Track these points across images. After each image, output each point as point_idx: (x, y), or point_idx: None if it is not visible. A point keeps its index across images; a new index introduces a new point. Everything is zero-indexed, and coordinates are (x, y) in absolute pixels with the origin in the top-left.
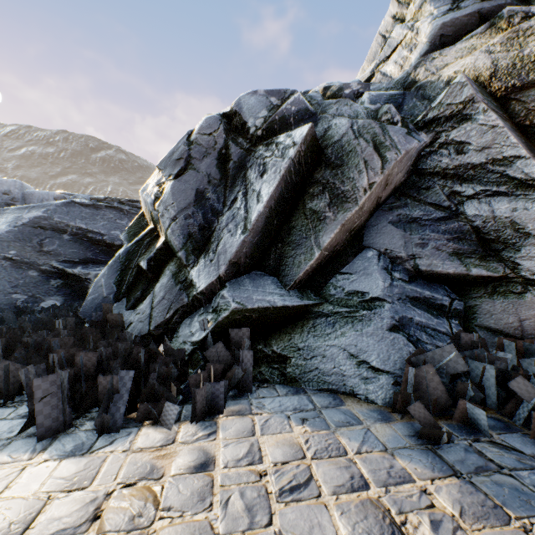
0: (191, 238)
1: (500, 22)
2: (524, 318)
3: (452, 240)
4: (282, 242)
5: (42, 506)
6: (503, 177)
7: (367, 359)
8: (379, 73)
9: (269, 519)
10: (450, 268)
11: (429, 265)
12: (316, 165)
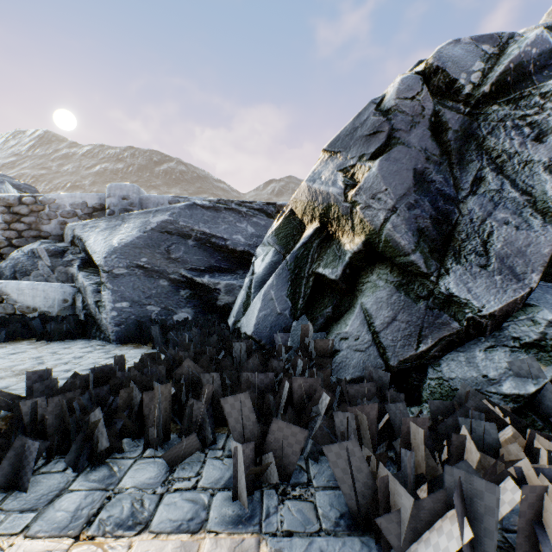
0: (423, 236)
1: None
2: None
3: None
4: None
5: None
6: None
7: None
8: None
9: None
10: None
11: None
12: None
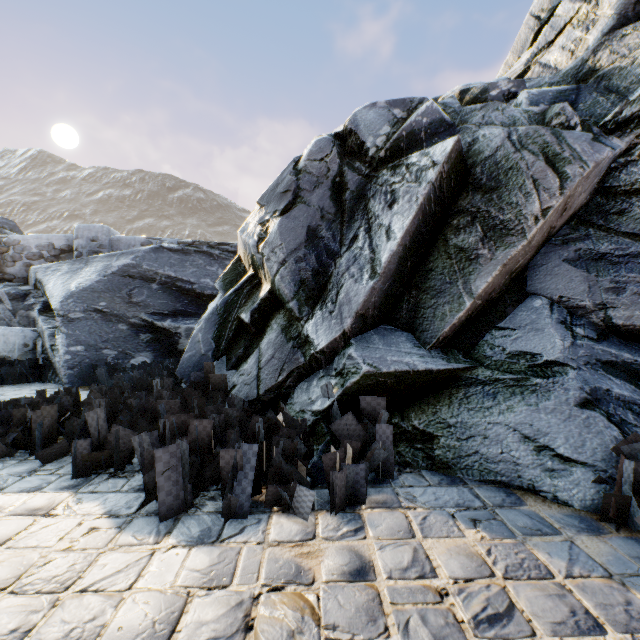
0: (304, 286)
1: None
2: None
3: None
4: (417, 289)
5: (183, 604)
6: None
7: (550, 444)
8: (538, 64)
9: None
10: None
11: (628, 317)
12: (460, 190)
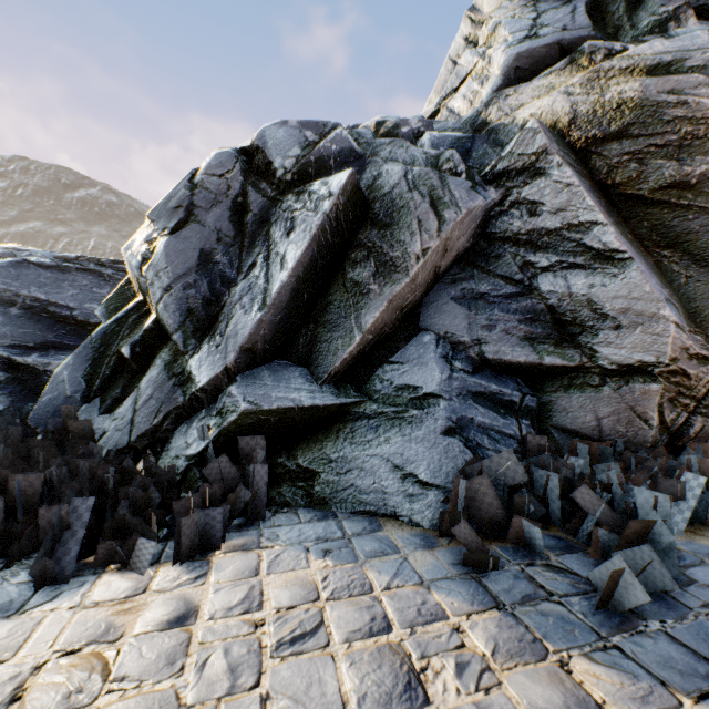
0: (192, 316)
1: (581, 59)
2: (602, 415)
3: (524, 321)
4: (316, 322)
5: None
6: (580, 246)
7: (414, 472)
8: (446, 108)
9: (257, 680)
10: (520, 356)
11: (496, 352)
12: (361, 223)
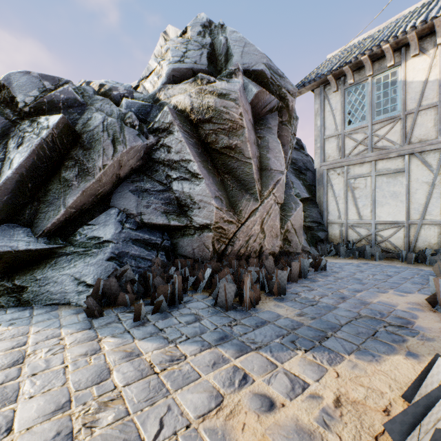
0: None
1: (198, 80)
2: (195, 248)
3: (165, 204)
4: (39, 201)
5: None
6: (187, 170)
7: (86, 280)
8: (142, 85)
9: None
10: (160, 221)
11: (149, 219)
12: (74, 145)
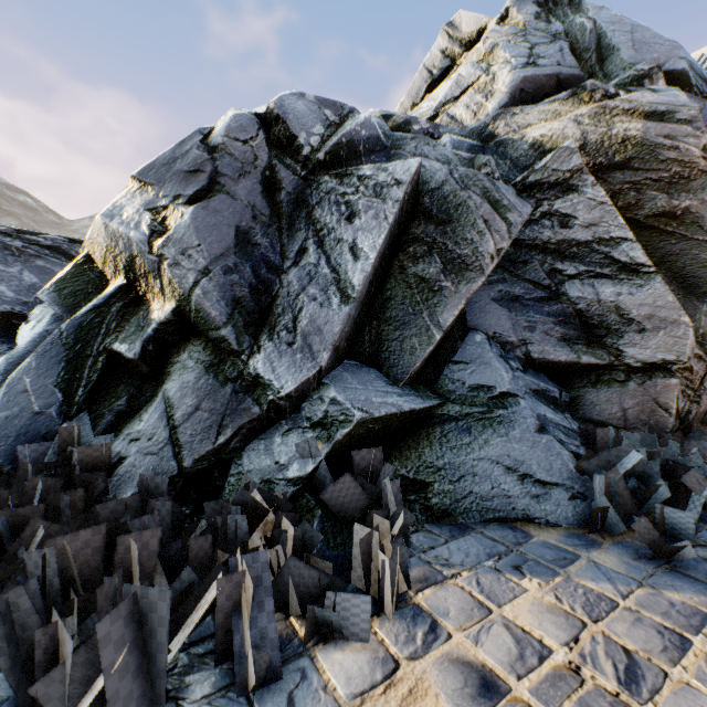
0: (239, 307)
1: (582, 94)
2: (627, 407)
3: (558, 324)
4: (378, 319)
5: None
6: (607, 259)
7: (528, 472)
8: (446, 114)
9: None
10: (562, 356)
11: (541, 352)
12: (411, 217)
